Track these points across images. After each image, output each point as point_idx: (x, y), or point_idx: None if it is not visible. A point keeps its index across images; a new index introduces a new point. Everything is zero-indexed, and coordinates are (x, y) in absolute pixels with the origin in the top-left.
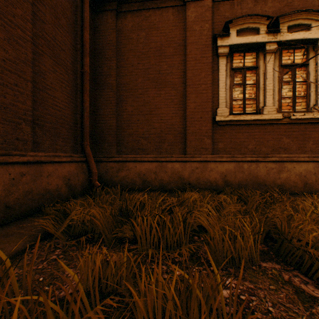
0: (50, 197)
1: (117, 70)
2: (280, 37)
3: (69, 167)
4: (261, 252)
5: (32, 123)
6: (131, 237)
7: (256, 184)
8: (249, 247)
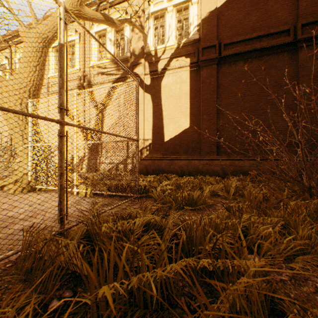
0: None
1: None
2: None
3: None
4: None
5: None
6: None
7: None
8: None
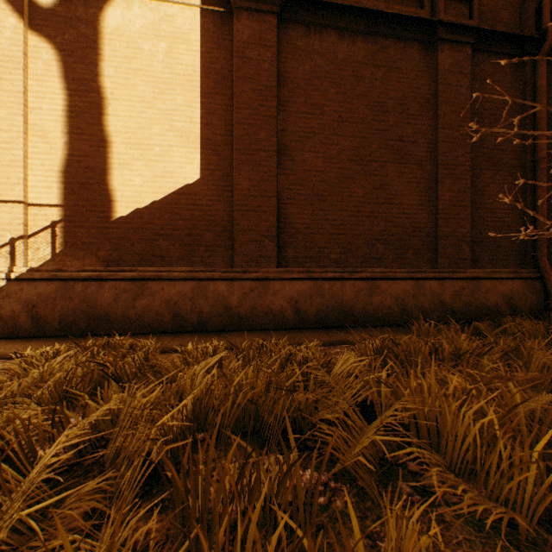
0: (487, 312)
1: None
2: None
3: (510, 284)
4: None
5: (469, 243)
6: None
7: None
8: None
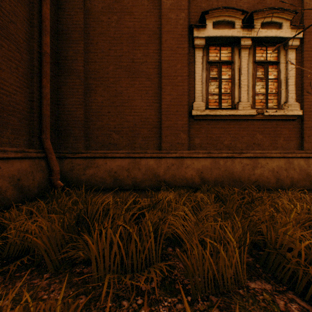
0: None
1: (85, 55)
2: (254, 33)
3: (19, 164)
4: (247, 265)
5: None
6: (86, 256)
7: (232, 180)
8: (234, 262)
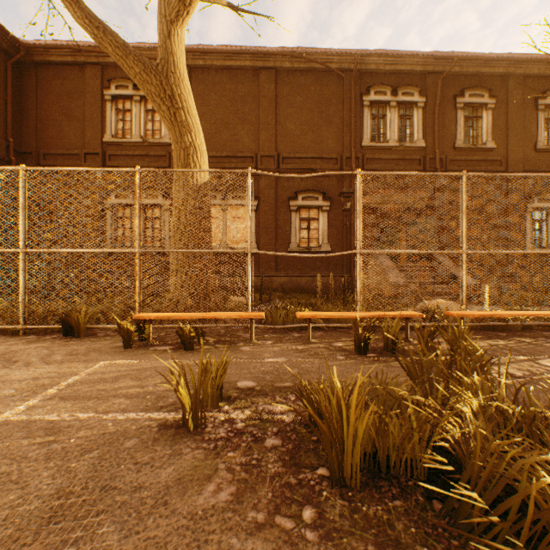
0: None
1: (38, 213)
2: (141, 202)
3: None
4: None
5: None
6: None
7: None
8: None
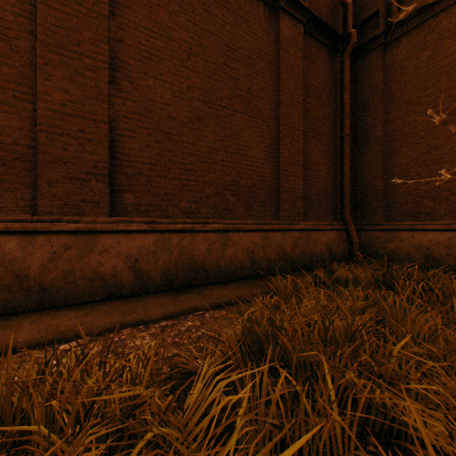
0: (315, 259)
1: (385, 116)
2: None
3: (329, 234)
4: None
5: (302, 198)
6: None
7: None
8: None
